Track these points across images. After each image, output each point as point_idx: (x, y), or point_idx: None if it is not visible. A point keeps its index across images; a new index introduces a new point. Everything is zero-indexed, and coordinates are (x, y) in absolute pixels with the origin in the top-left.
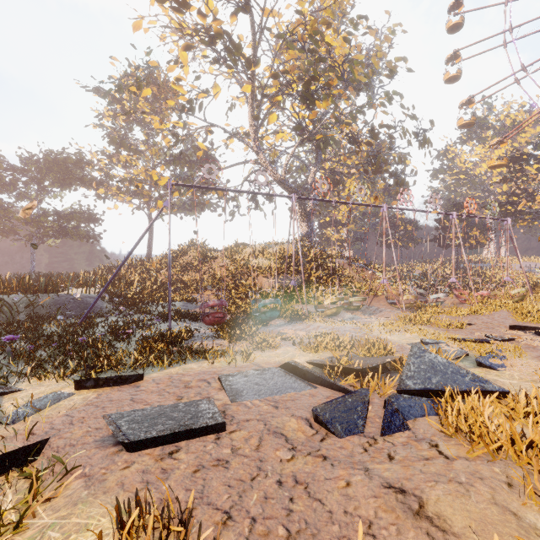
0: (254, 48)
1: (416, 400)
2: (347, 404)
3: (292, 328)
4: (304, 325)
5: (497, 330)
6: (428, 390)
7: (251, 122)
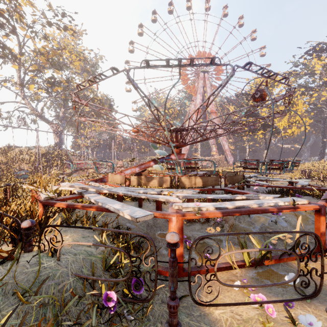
0: (20, 48)
1: None
2: None
3: None
4: None
5: None
6: None
7: (19, 81)
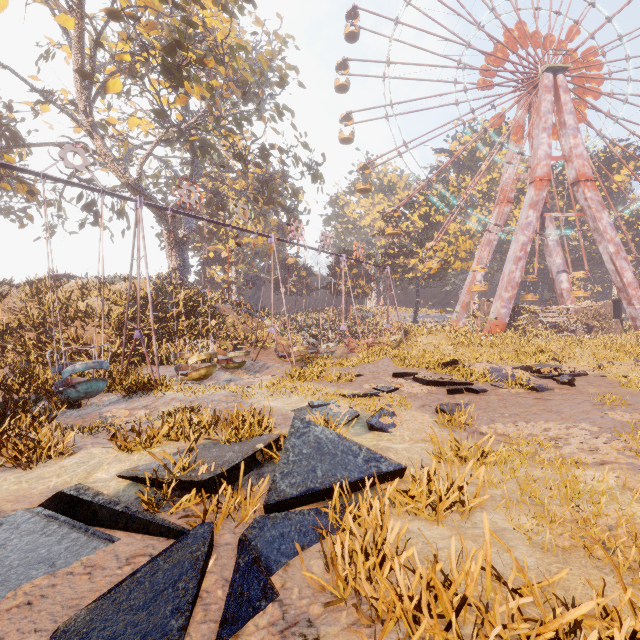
0: None
1: (293, 518)
2: (156, 580)
3: (126, 407)
4: (150, 398)
5: (383, 379)
6: (311, 492)
7: (78, 83)
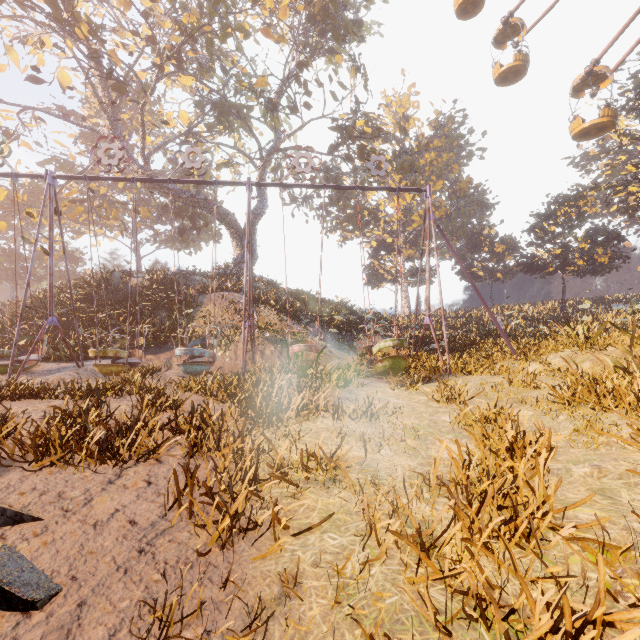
0: None
1: None
2: None
3: None
4: None
5: None
6: None
7: (104, 99)
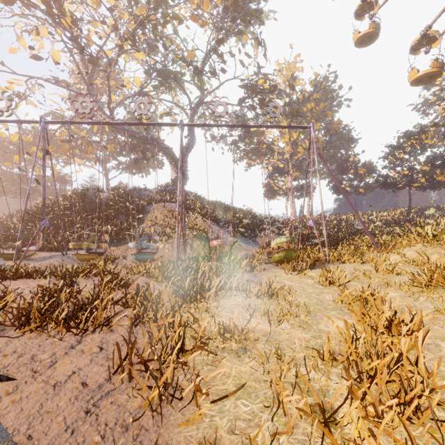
0: None
1: None
2: None
3: None
4: None
5: None
6: None
7: (83, 70)
